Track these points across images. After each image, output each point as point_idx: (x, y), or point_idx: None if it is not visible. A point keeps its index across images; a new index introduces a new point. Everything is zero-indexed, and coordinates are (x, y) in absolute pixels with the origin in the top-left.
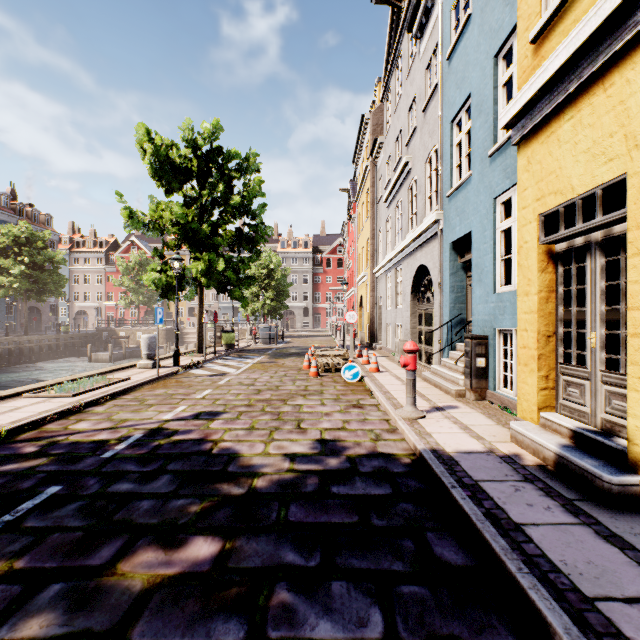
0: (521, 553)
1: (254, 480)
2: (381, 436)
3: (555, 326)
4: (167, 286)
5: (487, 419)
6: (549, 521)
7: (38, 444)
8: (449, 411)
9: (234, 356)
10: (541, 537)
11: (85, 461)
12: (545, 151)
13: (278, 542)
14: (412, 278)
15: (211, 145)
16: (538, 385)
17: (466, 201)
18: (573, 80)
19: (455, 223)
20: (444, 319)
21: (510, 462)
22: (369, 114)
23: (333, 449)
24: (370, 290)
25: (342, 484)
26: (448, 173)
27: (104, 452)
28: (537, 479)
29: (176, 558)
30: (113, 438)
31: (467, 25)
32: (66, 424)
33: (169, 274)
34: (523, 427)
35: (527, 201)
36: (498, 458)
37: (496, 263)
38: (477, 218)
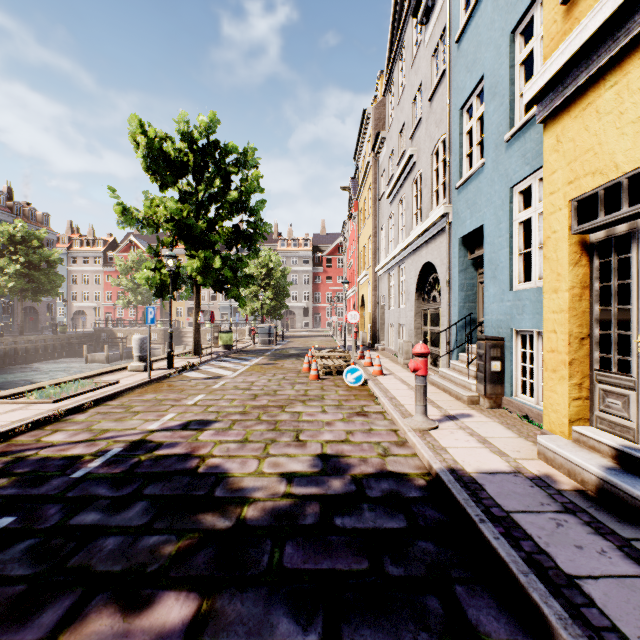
0: (584, 624)
1: (244, 509)
2: (389, 450)
3: (590, 327)
4: (161, 285)
5: (506, 430)
6: (609, 572)
7: (2, 460)
8: (463, 420)
9: (231, 357)
10: (604, 598)
11: (50, 483)
12: (579, 126)
13: (269, 601)
14: (417, 276)
15: (207, 139)
16: (570, 394)
17: (478, 192)
18: (619, 38)
19: (465, 216)
20: (453, 319)
21: (543, 486)
22: (371, 108)
23: (336, 467)
24: (372, 289)
25: (347, 514)
26: (457, 163)
27: (75, 471)
28: (580, 509)
29: (137, 627)
30: (88, 453)
31: (479, 2)
32: (39, 435)
33: (163, 272)
34: (554, 443)
35: (556, 185)
36: (528, 480)
37: (513, 258)
38: (491, 210)
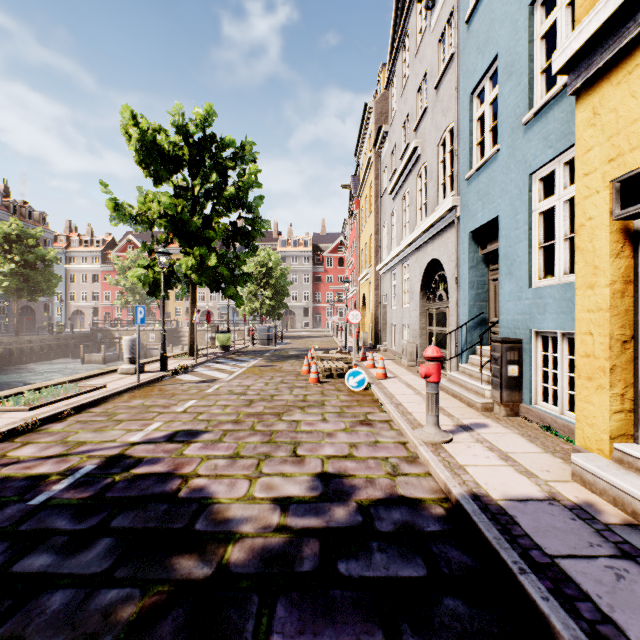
0: None
1: (228, 548)
2: (399, 468)
3: (633, 328)
4: (155, 283)
5: (529, 444)
6: None
7: None
8: (479, 431)
9: (228, 359)
10: None
11: (3, 511)
12: (624, 93)
13: None
14: (422, 274)
15: (203, 132)
16: (610, 406)
17: (491, 182)
18: None
19: (476, 209)
20: (462, 319)
21: (586, 518)
22: (372, 102)
23: (338, 490)
24: (373, 288)
25: (353, 557)
26: (467, 152)
27: (35, 495)
28: (639, 553)
29: None
30: (56, 471)
31: None
32: (6, 449)
33: (156, 270)
34: (593, 463)
35: (592, 165)
36: (567, 511)
37: (532, 252)
38: (506, 200)
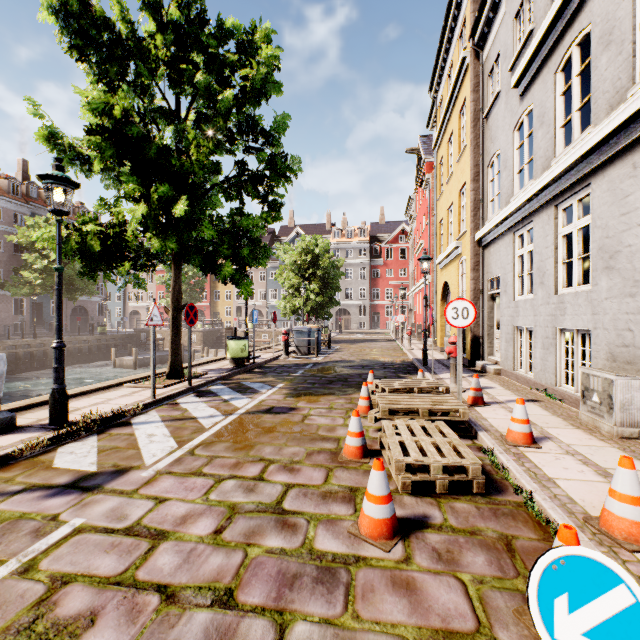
0: None
1: None
2: None
3: None
4: (89, 255)
5: None
6: None
7: None
8: None
9: (230, 384)
10: None
11: None
12: None
13: None
14: None
15: (187, 7)
16: None
17: None
18: None
19: None
20: None
21: None
22: None
23: None
24: (469, 269)
25: None
26: None
27: None
28: None
29: None
30: None
31: None
32: None
33: (83, 229)
34: None
35: None
36: None
37: None
38: None
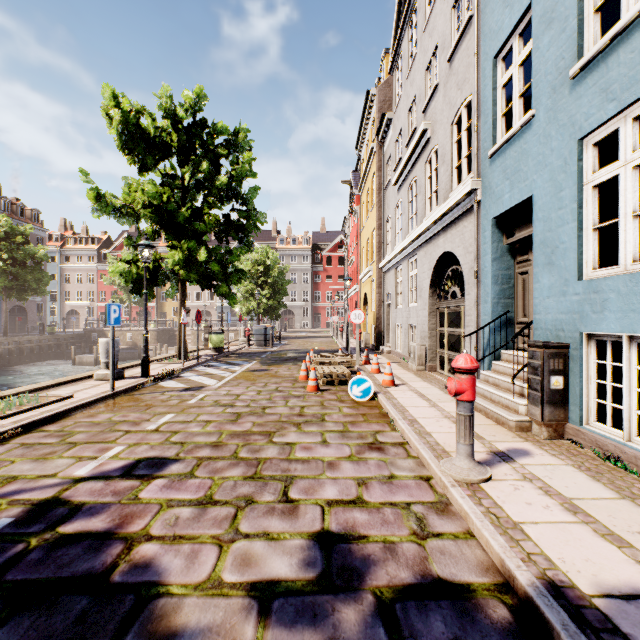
0: None
1: None
2: (428, 524)
3: None
4: (139, 280)
5: (594, 483)
6: None
7: None
8: (522, 462)
9: (221, 362)
10: None
11: None
12: None
13: None
14: (432, 269)
15: (193, 117)
16: None
17: (523, 155)
18: None
19: (502, 190)
20: (483, 319)
21: None
22: (375, 89)
23: (346, 567)
24: (376, 286)
25: None
26: (490, 126)
27: None
28: None
29: None
30: None
31: None
32: None
33: (140, 265)
34: None
35: None
36: None
37: (582, 235)
38: (544, 175)
